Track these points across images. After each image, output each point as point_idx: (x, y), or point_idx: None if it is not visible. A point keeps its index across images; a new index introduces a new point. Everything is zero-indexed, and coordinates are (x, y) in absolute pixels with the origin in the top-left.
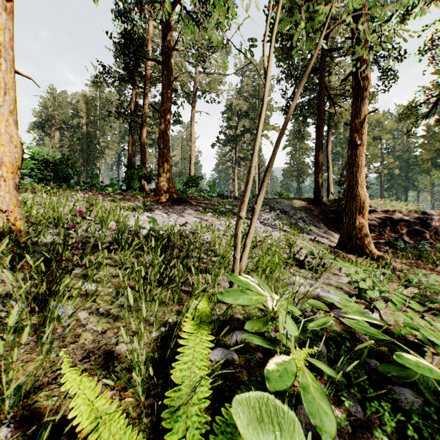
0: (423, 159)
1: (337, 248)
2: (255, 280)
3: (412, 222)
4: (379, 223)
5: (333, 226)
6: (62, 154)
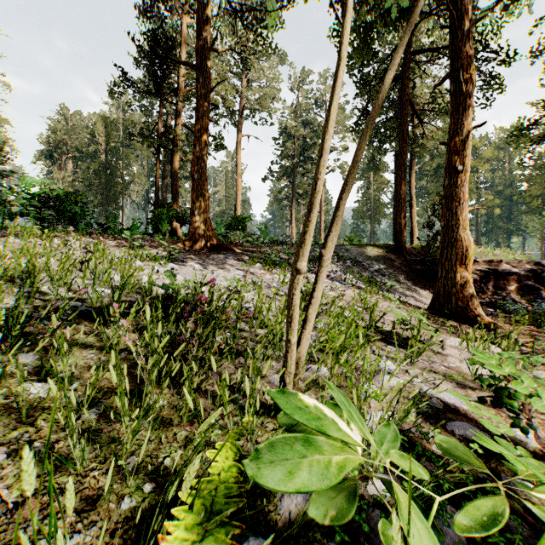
0: (531, 196)
1: (430, 311)
2: (321, 367)
3: (522, 275)
4: (481, 276)
5: (420, 281)
6: (75, 190)
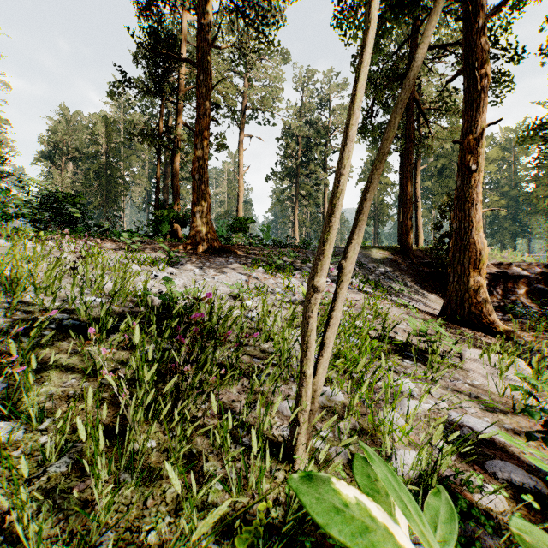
0: (538, 197)
1: (441, 317)
2: (335, 391)
3: (532, 278)
4: (490, 280)
5: (427, 284)
6: (75, 191)
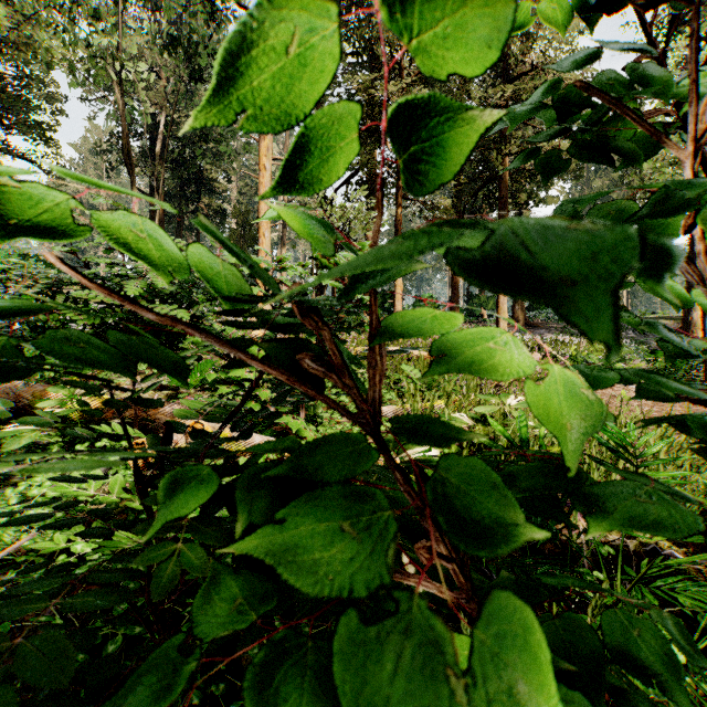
0: None
1: None
2: None
3: None
4: None
5: None
6: None
